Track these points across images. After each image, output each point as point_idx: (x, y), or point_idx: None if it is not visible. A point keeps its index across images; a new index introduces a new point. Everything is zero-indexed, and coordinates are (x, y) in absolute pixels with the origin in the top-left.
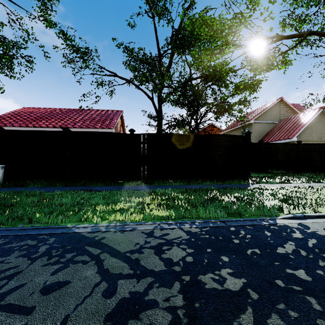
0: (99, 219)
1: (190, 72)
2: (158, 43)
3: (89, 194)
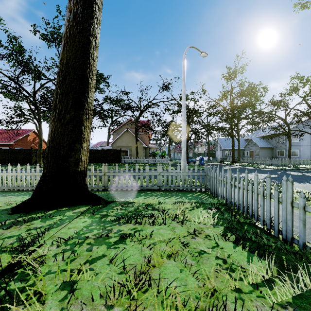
0: None
1: None
2: None
3: None
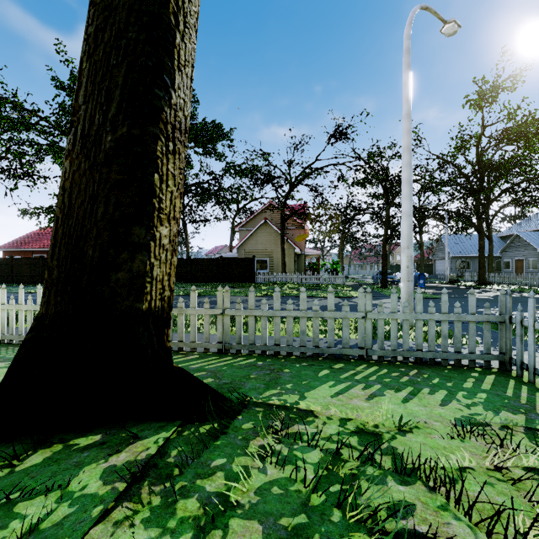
0: None
1: None
2: None
3: None
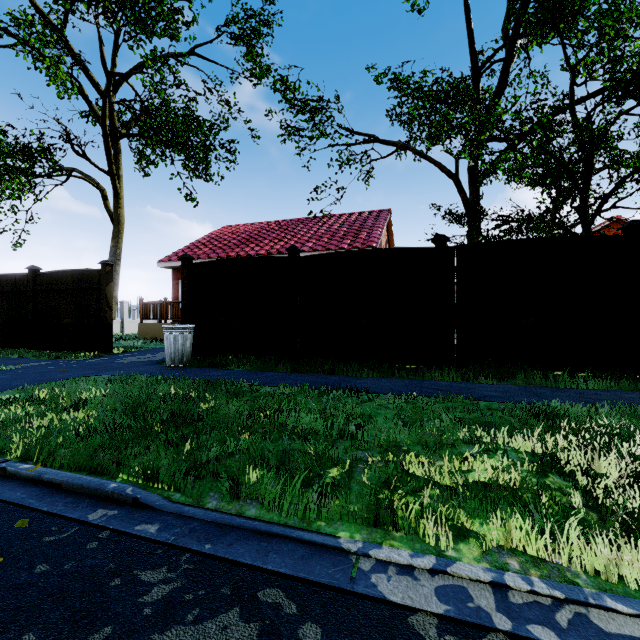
0: (436, 527)
1: (572, 81)
2: (472, 43)
3: (356, 402)
